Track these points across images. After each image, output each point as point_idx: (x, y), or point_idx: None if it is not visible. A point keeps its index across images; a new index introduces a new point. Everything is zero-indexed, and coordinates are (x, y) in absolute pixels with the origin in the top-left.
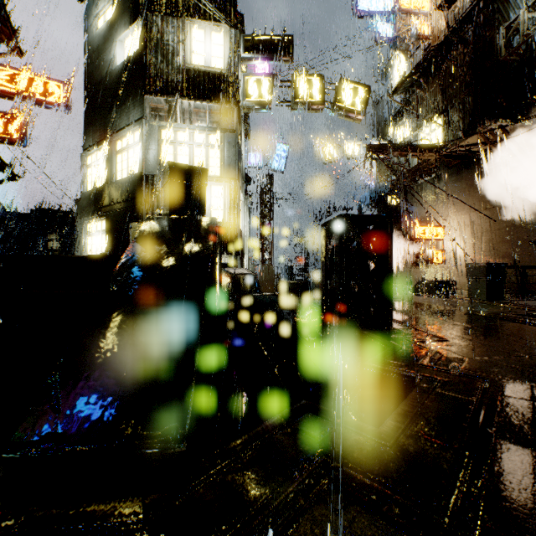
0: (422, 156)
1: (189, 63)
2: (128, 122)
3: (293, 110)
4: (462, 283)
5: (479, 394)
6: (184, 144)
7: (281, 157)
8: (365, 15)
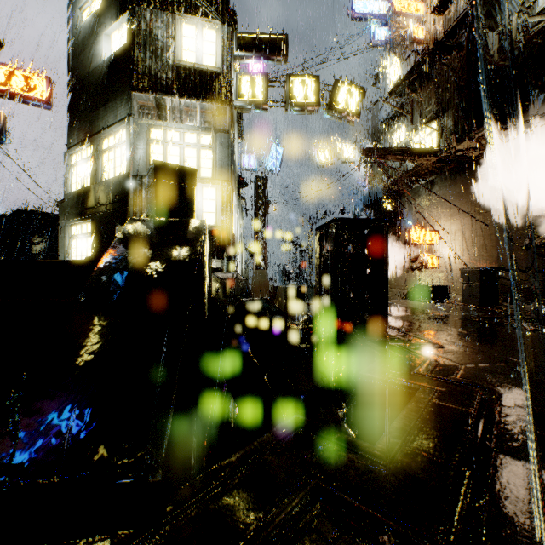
0: (417, 160)
1: (180, 59)
2: (115, 120)
3: (287, 111)
4: (456, 288)
5: (477, 404)
6: (174, 144)
7: (276, 159)
8: (360, 17)
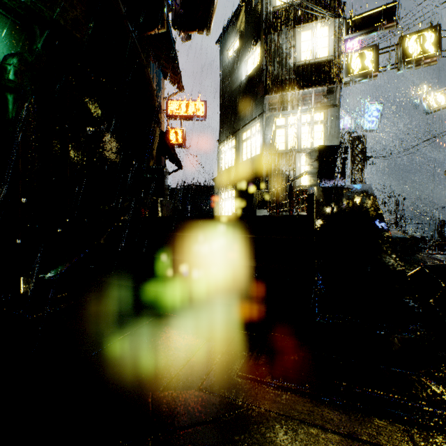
0: None
1: (298, 61)
2: (251, 118)
3: (399, 71)
4: None
5: None
6: (293, 126)
7: (374, 116)
8: None
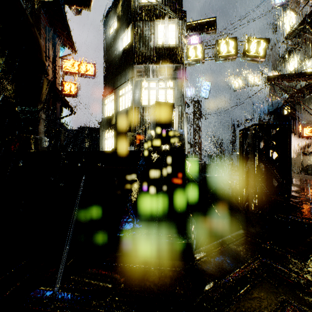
0: (309, 79)
1: (156, 44)
2: (125, 80)
3: (216, 62)
4: None
5: None
6: (153, 89)
7: (206, 89)
8: None
